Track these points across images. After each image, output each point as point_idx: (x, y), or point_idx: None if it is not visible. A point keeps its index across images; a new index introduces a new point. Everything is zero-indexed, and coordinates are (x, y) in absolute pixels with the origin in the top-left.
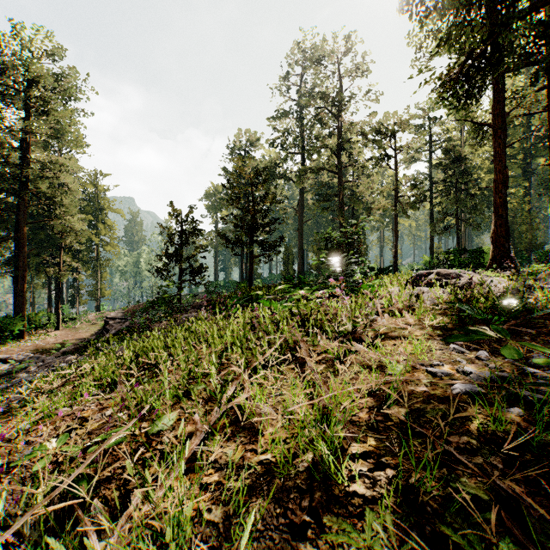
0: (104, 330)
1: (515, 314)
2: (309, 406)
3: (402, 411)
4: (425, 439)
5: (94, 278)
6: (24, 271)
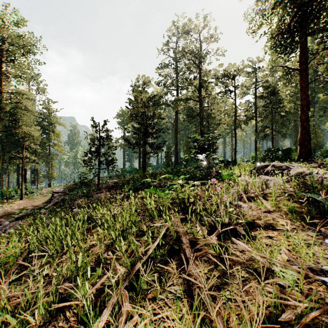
0: (51, 200)
1: None
2: None
3: None
4: None
5: (47, 166)
6: None
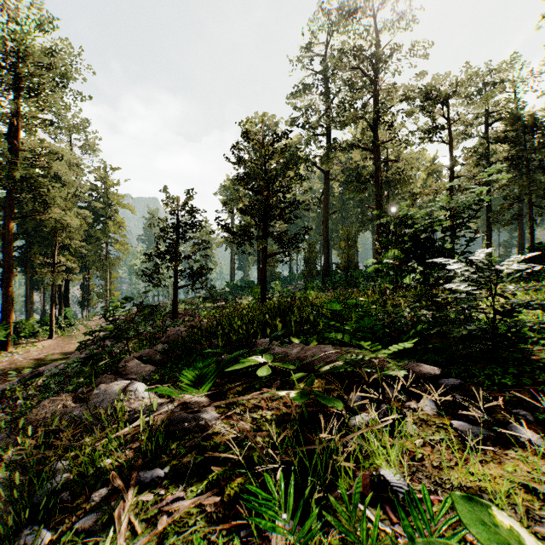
0: None
1: None
2: None
3: None
4: None
5: (103, 278)
6: (9, 272)
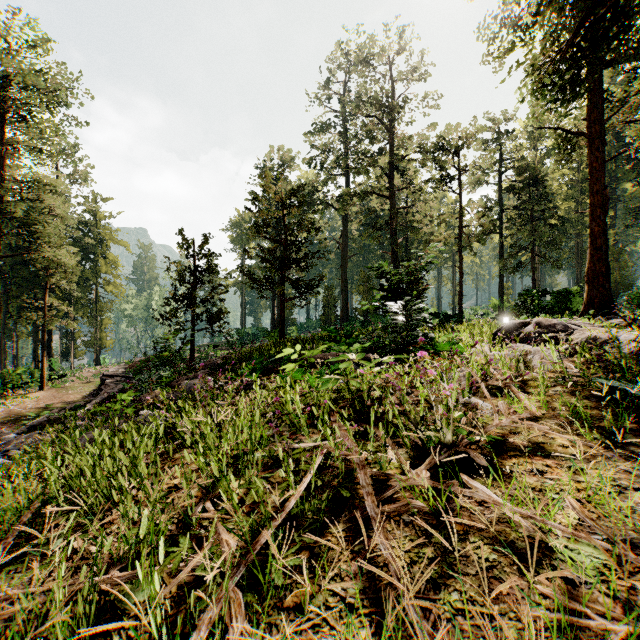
0: (100, 390)
1: None
2: None
3: None
4: None
5: (93, 324)
6: None
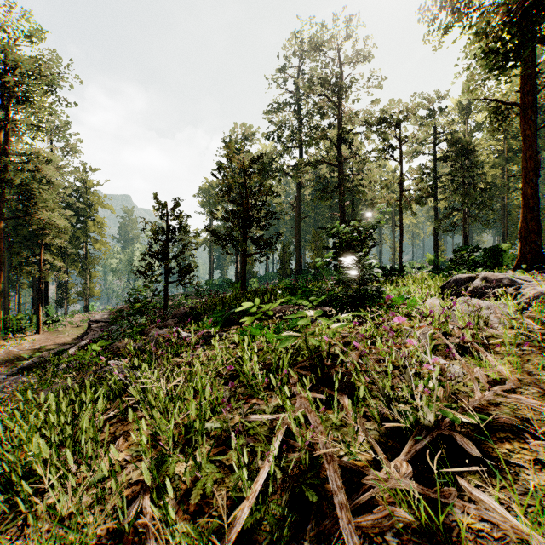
0: (87, 334)
1: None
2: None
3: None
4: None
5: (83, 276)
6: None
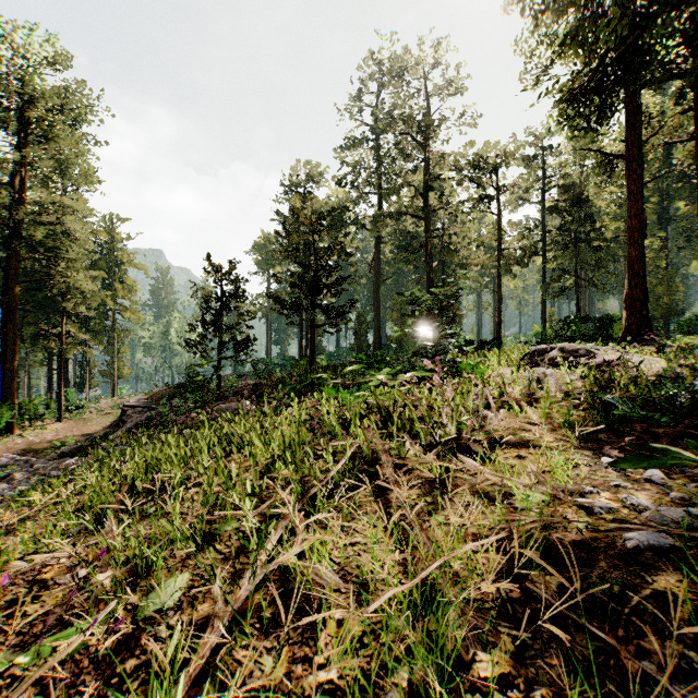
0: (120, 422)
1: (687, 410)
2: (399, 567)
3: (552, 581)
4: (601, 643)
5: (110, 353)
6: (14, 344)
